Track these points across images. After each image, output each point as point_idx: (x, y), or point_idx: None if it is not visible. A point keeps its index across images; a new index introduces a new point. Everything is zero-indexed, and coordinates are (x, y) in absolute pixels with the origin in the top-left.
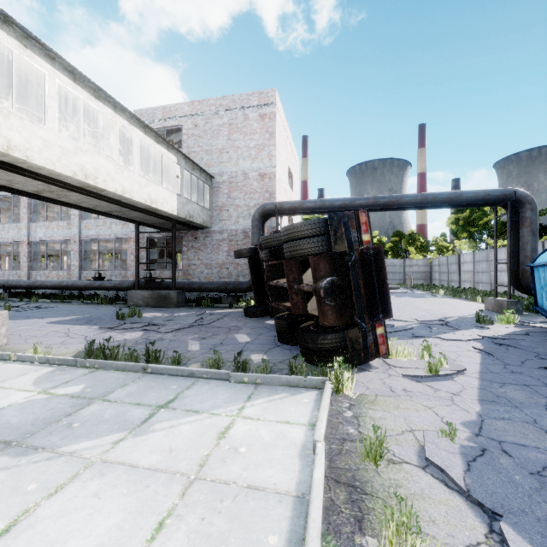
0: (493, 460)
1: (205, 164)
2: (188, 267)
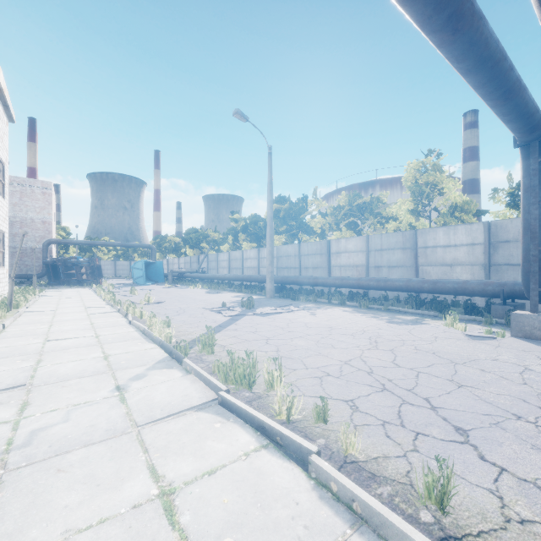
0: None
1: None
2: None
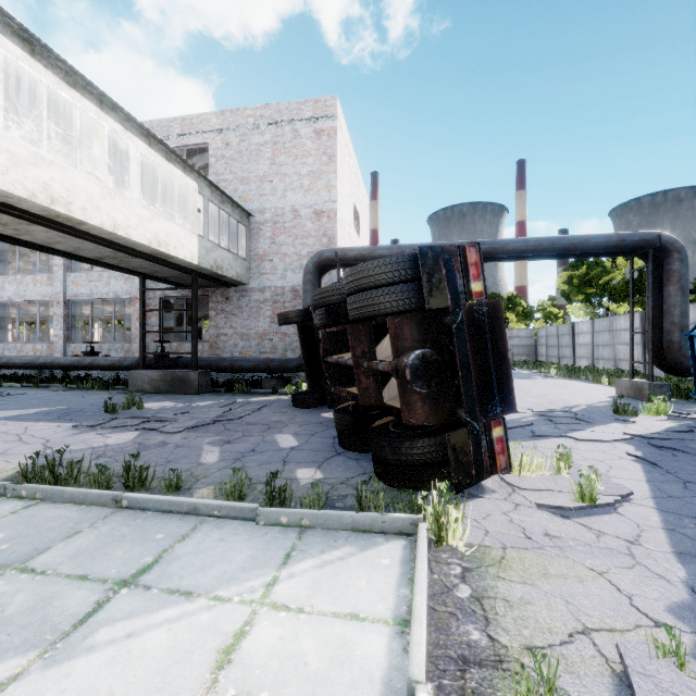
0: None
1: (240, 197)
2: (217, 339)
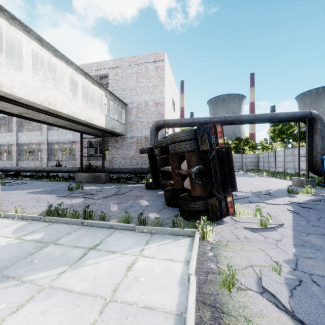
0: (307, 288)
1: (122, 97)
2: (112, 159)
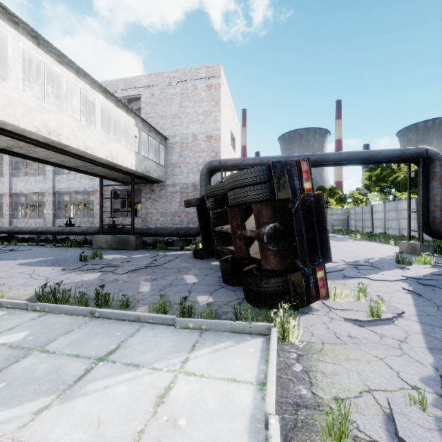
0: None
1: (160, 127)
2: (146, 215)
